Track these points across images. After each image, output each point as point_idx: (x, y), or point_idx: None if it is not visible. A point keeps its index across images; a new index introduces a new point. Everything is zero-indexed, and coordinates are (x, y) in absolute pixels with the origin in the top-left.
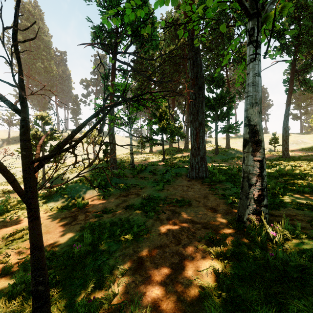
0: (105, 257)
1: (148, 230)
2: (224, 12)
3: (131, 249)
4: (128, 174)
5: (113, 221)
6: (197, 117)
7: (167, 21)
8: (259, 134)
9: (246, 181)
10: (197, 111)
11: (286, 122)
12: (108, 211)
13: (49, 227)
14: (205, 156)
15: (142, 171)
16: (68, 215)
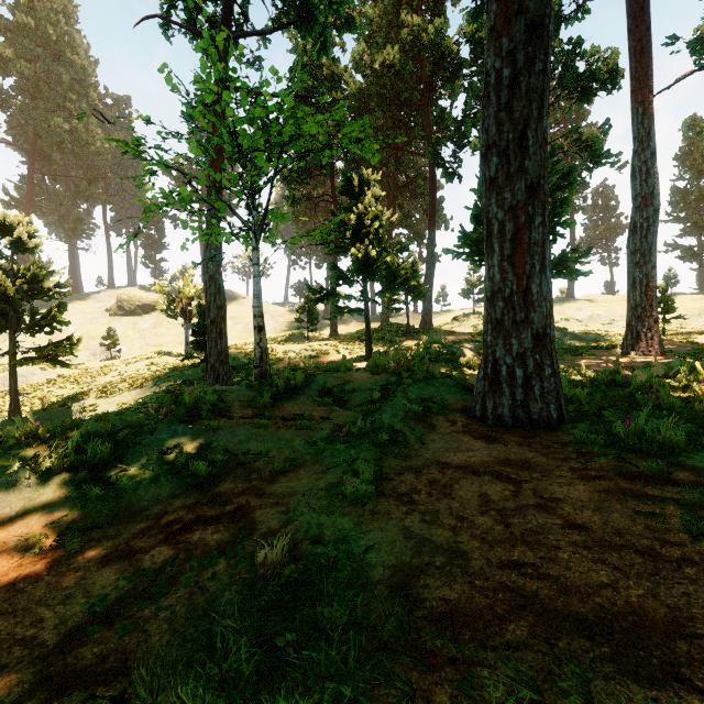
0: None
1: None
2: None
3: None
4: (237, 403)
5: None
6: (522, 161)
7: None
8: None
9: None
10: (520, 135)
11: None
12: None
13: None
14: (551, 331)
15: (294, 393)
16: None
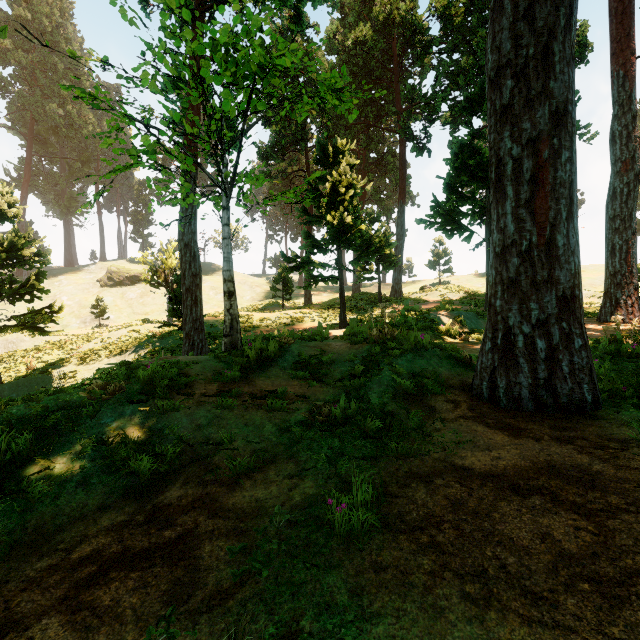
0: None
1: None
2: None
3: None
4: (202, 377)
5: None
6: (546, 81)
7: None
8: None
9: None
10: (544, 49)
11: None
12: None
13: None
14: (579, 293)
15: (266, 364)
16: None
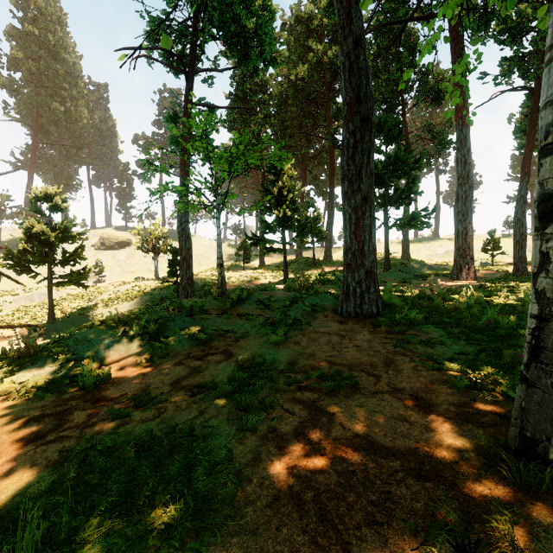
0: None
1: (240, 482)
2: None
3: None
4: (211, 307)
5: (151, 435)
6: (359, 185)
7: (291, 20)
8: None
9: None
10: (358, 172)
11: (521, 206)
12: (150, 400)
13: None
14: (375, 269)
15: (242, 302)
16: (49, 411)
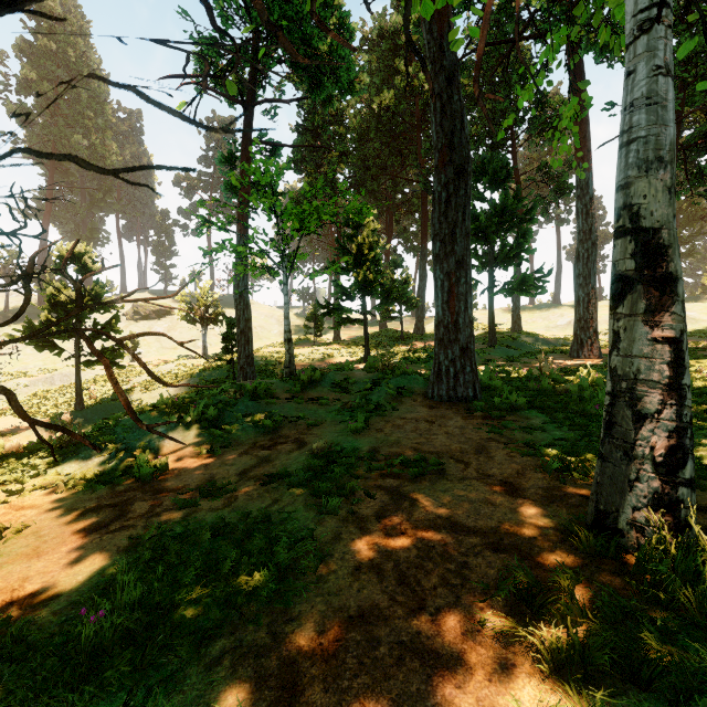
0: (177, 654)
1: (322, 556)
2: (510, 9)
3: (263, 627)
4: (278, 391)
5: (225, 521)
6: (453, 246)
7: (374, 34)
8: (671, 258)
9: (626, 406)
10: (452, 231)
11: None
12: (217, 490)
13: (45, 538)
14: (471, 345)
15: (314, 385)
16: (106, 502)
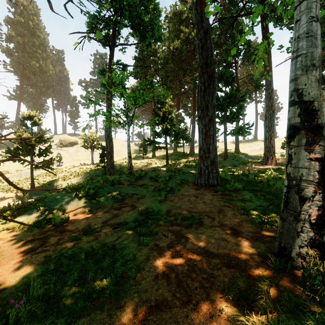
0: None
1: (139, 269)
2: (234, 2)
3: (105, 311)
4: (124, 181)
5: (92, 248)
6: (207, 112)
7: (171, 14)
8: (319, 116)
9: (295, 193)
10: (206, 105)
11: None
12: (91, 231)
13: (4, 256)
14: (216, 159)
15: (141, 178)
16: (37, 237)
